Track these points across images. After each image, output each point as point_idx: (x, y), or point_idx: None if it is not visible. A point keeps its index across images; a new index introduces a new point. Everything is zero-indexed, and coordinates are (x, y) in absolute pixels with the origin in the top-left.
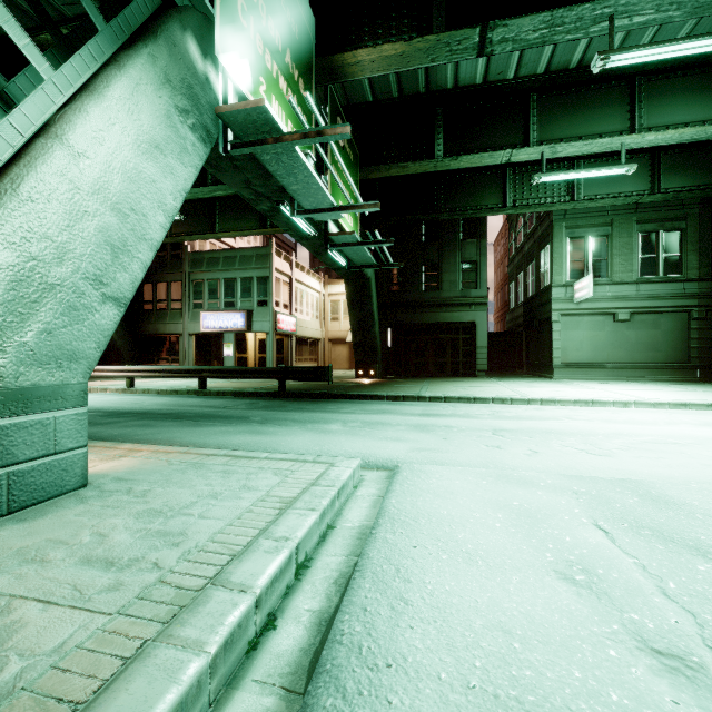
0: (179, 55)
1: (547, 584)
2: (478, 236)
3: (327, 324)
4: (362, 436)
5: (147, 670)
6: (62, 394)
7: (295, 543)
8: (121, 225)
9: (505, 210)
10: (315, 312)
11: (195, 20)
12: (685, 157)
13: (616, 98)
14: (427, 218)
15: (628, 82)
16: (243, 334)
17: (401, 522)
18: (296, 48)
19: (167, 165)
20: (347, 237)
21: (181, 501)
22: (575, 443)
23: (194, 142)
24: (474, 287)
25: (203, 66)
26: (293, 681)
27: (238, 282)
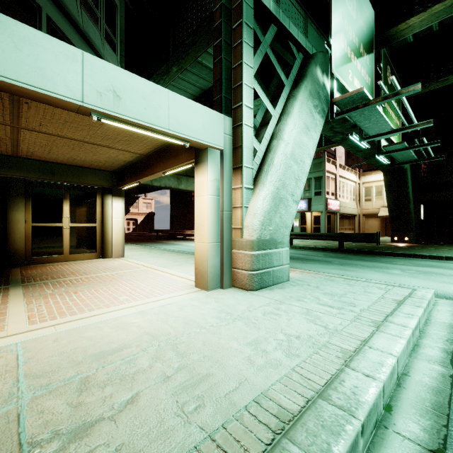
0: (314, 79)
1: None
2: None
3: (361, 204)
4: (422, 279)
5: (382, 337)
6: (283, 241)
7: (418, 317)
8: (297, 168)
9: None
10: (352, 196)
11: (319, 58)
12: None
13: None
14: None
15: None
16: (303, 213)
17: None
18: (365, 39)
19: (310, 135)
20: (397, 146)
21: (338, 292)
22: None
23: (319, 120)
24: None
25: (322, 79)
26: (444, 364)
27: None
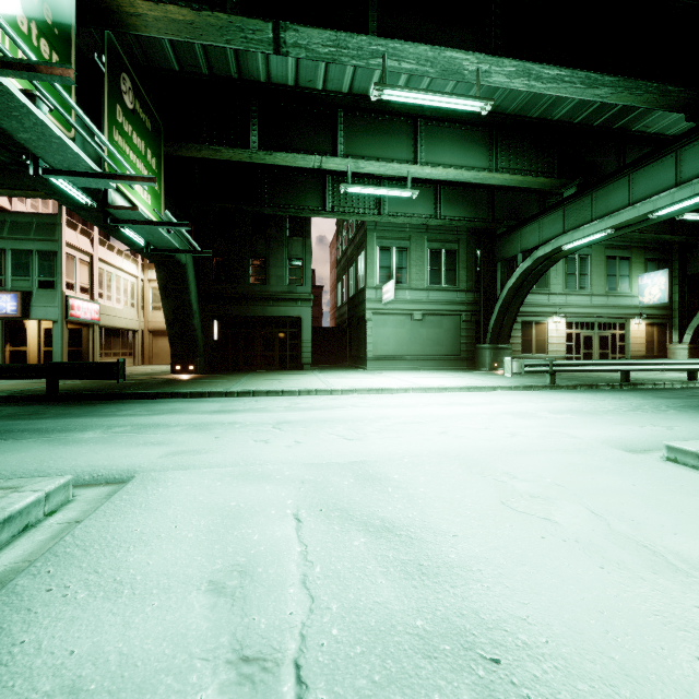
0: None
1: (187, 602)
2: (304, 235)
3: (147, 313)
4: (116, 444)
5: None
6: None
7: None
8: None
9: (325, 214)
10: (130, 299)
11: None
12: (457, 193)
13: (405, 132)
14: (252, 210)
15: (412, 121)
16: (19, 321)
17: (62, 556)
18: None
19: None
20: (131, 213)
21: None
22: (341, 430)
23: None
24: (300, 284)
25: None
26: None
27: (8, 254)
